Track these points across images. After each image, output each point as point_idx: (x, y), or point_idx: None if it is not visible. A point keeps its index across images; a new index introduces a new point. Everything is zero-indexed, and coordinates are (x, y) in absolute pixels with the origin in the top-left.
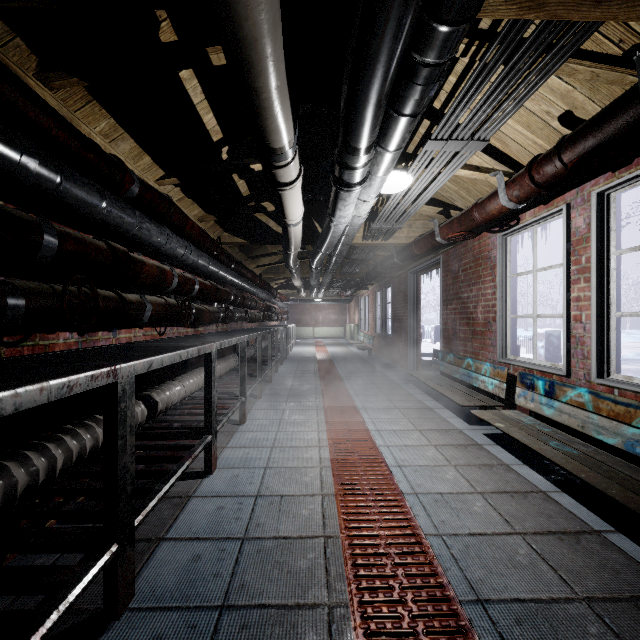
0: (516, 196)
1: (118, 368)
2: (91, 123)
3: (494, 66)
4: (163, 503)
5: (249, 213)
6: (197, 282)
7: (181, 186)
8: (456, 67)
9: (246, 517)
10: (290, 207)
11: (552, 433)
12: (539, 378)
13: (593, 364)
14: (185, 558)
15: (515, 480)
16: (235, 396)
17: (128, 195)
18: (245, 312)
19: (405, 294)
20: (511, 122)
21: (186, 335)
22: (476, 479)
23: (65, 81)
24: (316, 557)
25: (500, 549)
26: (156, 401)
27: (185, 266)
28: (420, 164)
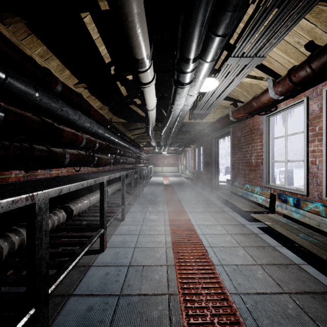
0: (279, 91)
1: (35, 194)
2: (32, 48)
3: (275, 3)
4: (74, 270)
5: (127, 105)
6: (97, 142)
7: (88, 89)
8: (244, 17)
9: (122, 280)
10: (148, 99)
11: (299, 228)
12: (290, 196)
13: (324, 189)
14: (83, 309)
15: (279, 256)
16: (119, 205)
17: (55, 91)
18: (125, 159)
19: (211, 149)
20: (275, 49)
21: (92, 171)
22: (256, 255)
23: (12, 19)
24: (163, 309)
25: (277, 304)
26: (72, 209)
27: (92, 134)
28: (223, 73)
